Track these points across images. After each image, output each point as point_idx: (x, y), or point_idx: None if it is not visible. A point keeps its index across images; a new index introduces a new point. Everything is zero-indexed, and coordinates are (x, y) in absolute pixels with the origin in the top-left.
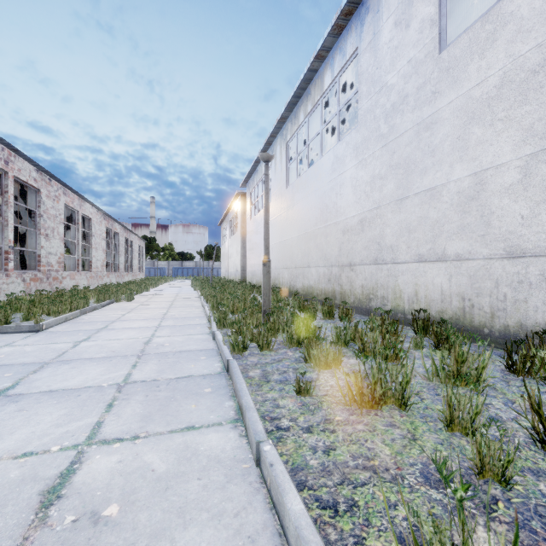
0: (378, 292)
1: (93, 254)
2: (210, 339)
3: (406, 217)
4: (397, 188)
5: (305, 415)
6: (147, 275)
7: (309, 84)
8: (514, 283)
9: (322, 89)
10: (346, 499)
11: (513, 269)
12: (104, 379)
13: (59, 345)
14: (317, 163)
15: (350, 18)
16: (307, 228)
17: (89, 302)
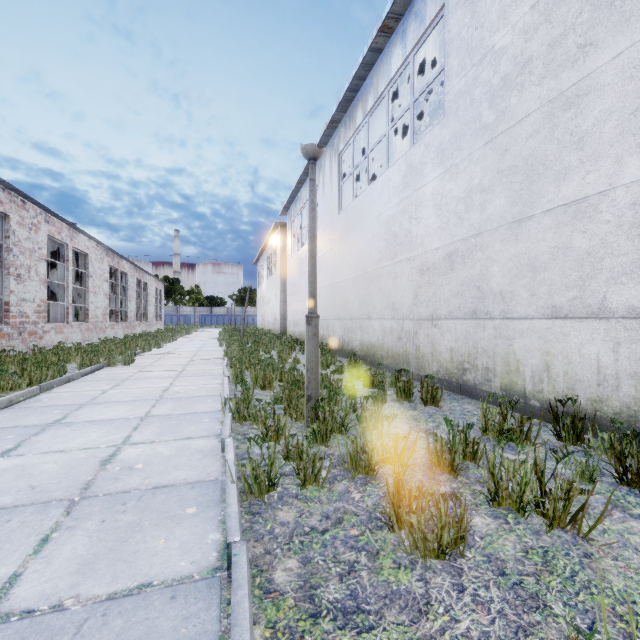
0: (478, 360)
1: (90, 300)
2: (217, 450)
3: (528, 247)
4: (512, 205)
5: None
6: (168, 324)
7: (369, 71)
8: None
9: (389, 74)
10: None
11: None
12: None
13: None
14: (382, 177)
15: None
16: (367, 266)
17: (66, 368)
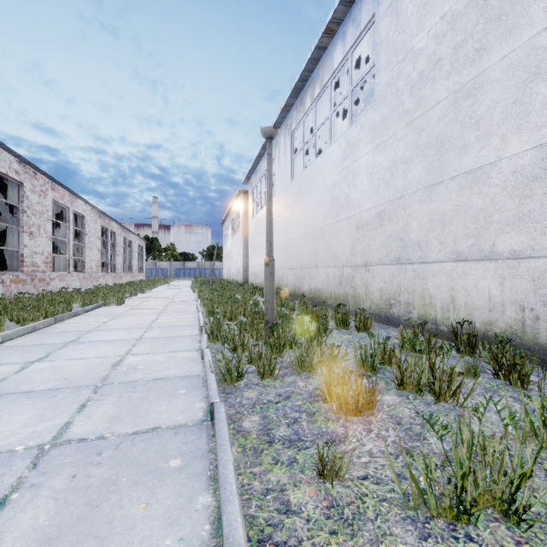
0: (401, 297)
1: (86, 254)
2: (198, 358)
3: (439, 206)
4: (427, 173)
5: (339, 537)
6: (148, 276)
7: (316, 64)
8: None
9: (332, 68)
10: None
11: None
12: (26, 435)
13: (1, 369)
14: (326, 151)
15: None
16: (314, 224)
17: (71, 306)
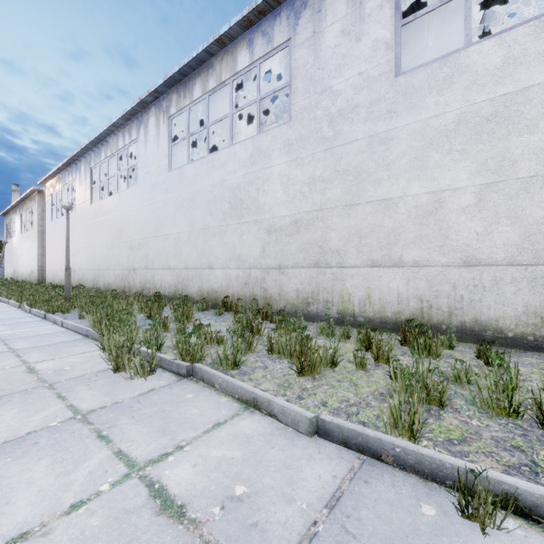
0: (147, 285)
1: None
2: (27, 314)
3: (158, 246)
4: (155, 230)
5: (81, 322)
6: None
7: (108, 135)
8: (187, 279)
9: (118, 146)
10: (87, 327)
11: (186, 273)
12: None
13: None
14: (115, 196)
15: (133, 116)
16: (107, 241)
17: None
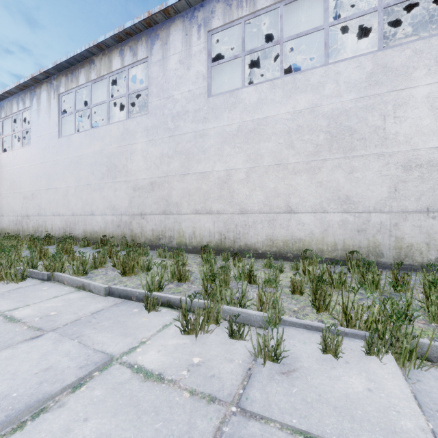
0: (39, 229)
1: None
2: None
3: (49, 196)
4: (46, 184)
5: None
6: None
7: (3, 100)
8: (73, 223)
9: (12, 111)
10: None
11: (73, 219)
12: None
13: None
14: (9, 153)
15: (27, 88)
16: (2, 191)
17: None
